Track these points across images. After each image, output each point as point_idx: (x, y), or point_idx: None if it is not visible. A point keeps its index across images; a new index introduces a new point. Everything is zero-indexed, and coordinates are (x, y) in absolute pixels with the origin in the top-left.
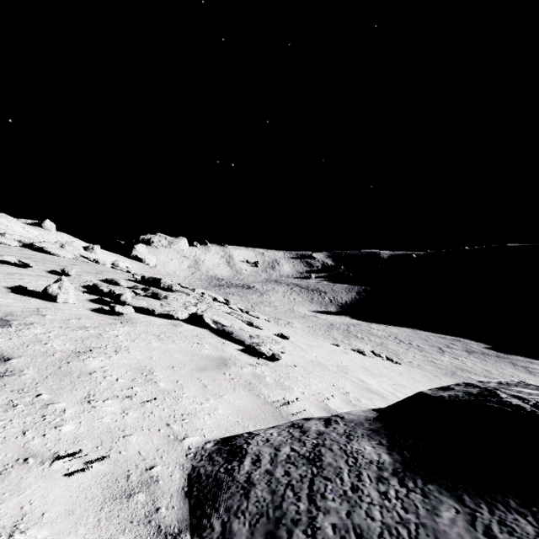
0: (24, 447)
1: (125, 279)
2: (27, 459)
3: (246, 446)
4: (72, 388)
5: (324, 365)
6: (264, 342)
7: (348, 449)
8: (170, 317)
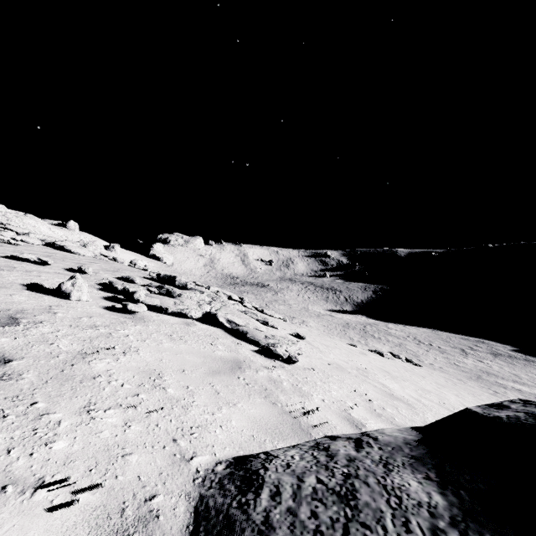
0: (5, 470)
1: (141, 277)
2: (5, 487)
3: (263, 472)
4: (72, 395)
5: (343, 367)
6: (280, 343)
7: (388, 484)
8: (183, 315)
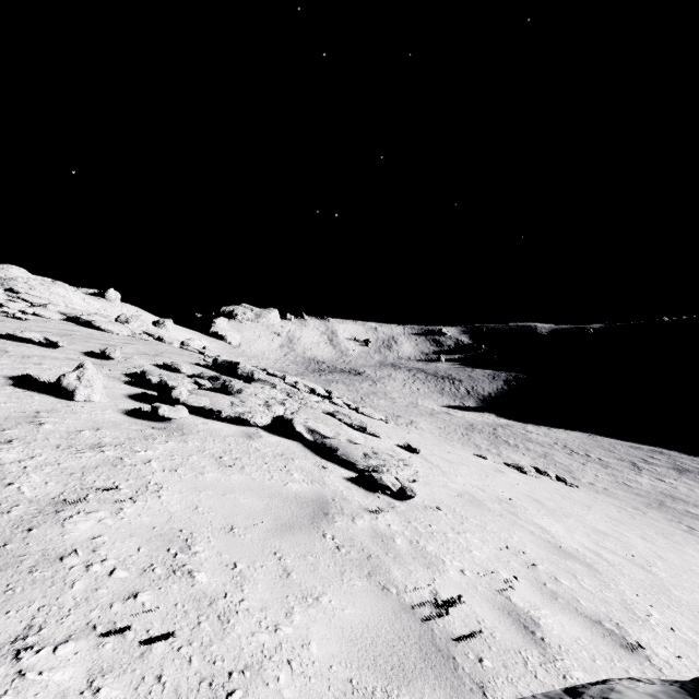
0: None
1: (191, 363)
2: None
3: None
4: None
5: (480, 500)
6: (387, 464)
7: None
8: (244, 422)
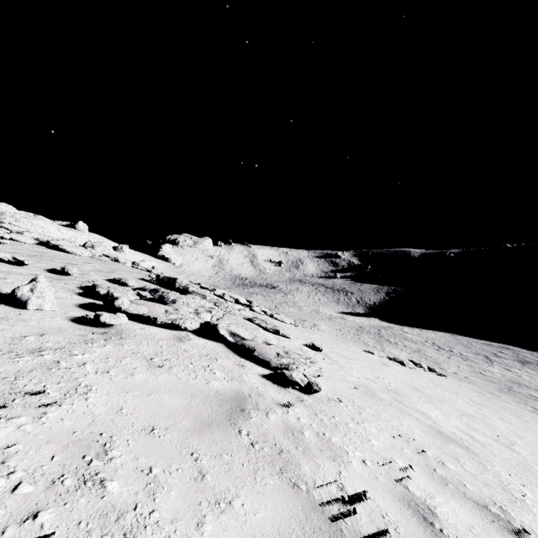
0: None
1: (138, 278)
2: None
3: None
4: None
5: (372, 391)
6: (296, 362)
7: None
8: (176, 327)
